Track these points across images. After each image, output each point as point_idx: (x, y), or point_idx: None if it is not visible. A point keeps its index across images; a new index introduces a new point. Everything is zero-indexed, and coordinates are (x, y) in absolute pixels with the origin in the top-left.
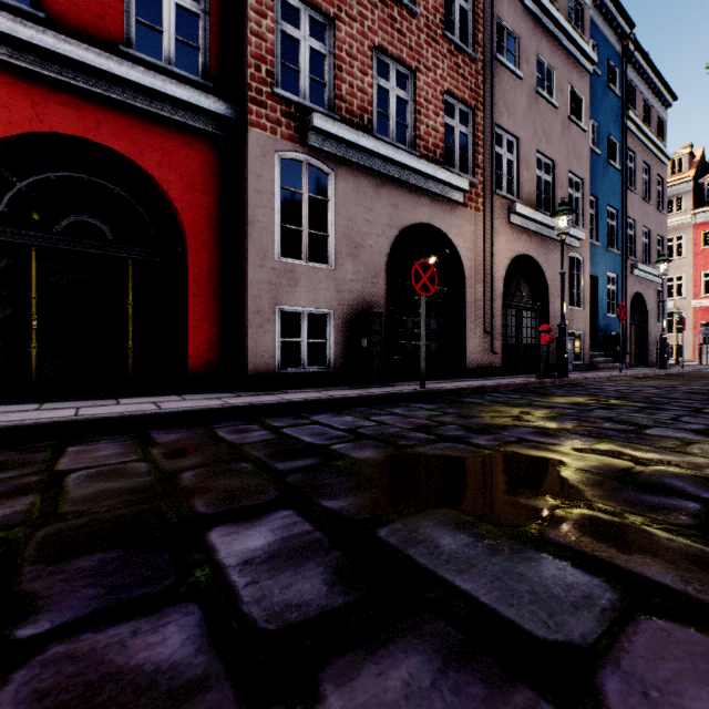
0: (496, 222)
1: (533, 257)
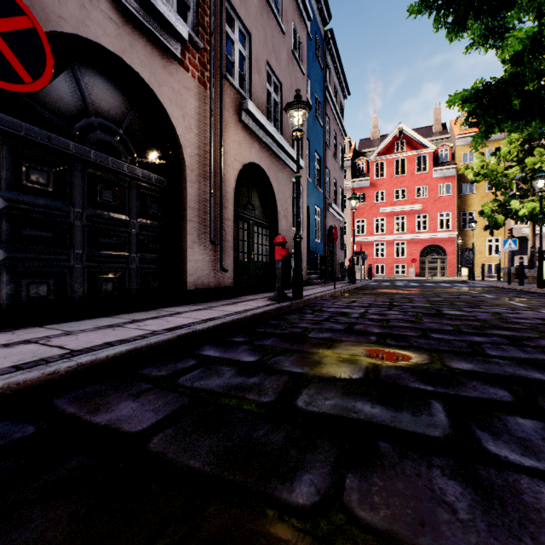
0: (227, 113)
1: (264, 171)
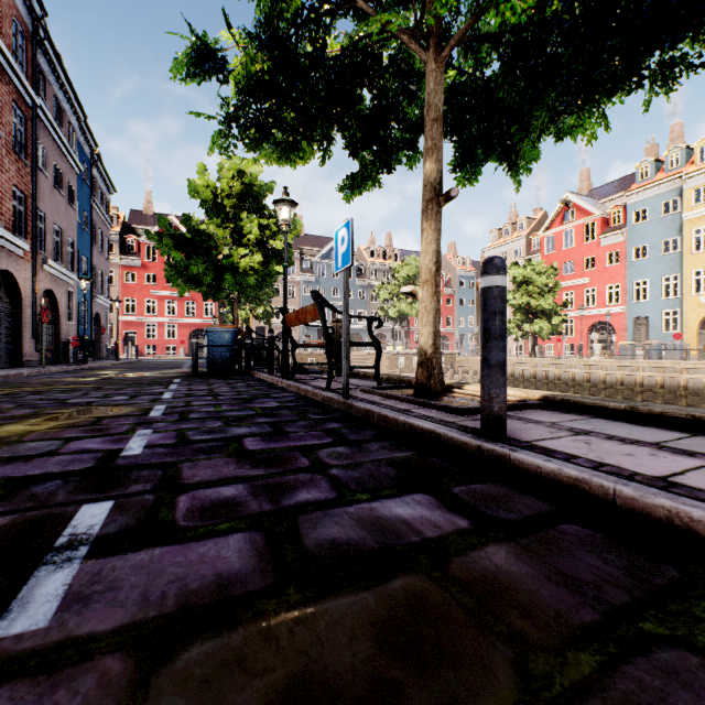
0: (37, 268)
1: (53, 290)
